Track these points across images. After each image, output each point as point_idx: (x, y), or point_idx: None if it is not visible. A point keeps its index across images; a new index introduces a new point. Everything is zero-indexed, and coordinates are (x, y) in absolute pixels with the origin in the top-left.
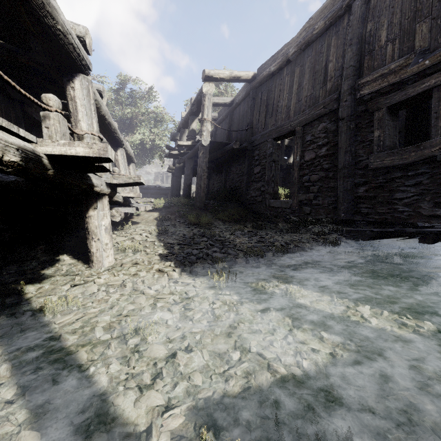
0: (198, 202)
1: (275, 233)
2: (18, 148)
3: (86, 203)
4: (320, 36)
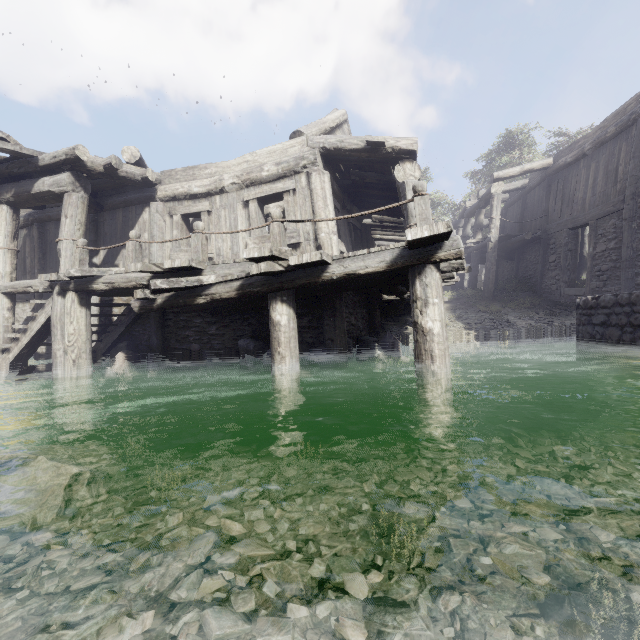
0: (486, 293)
1: (568, 319)
2: None
3: None
4: (613, 138)
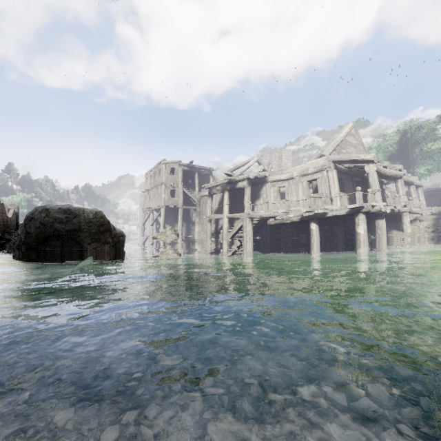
0: None
1: None
2: (397, 210)
3: (401, 215)
4: None
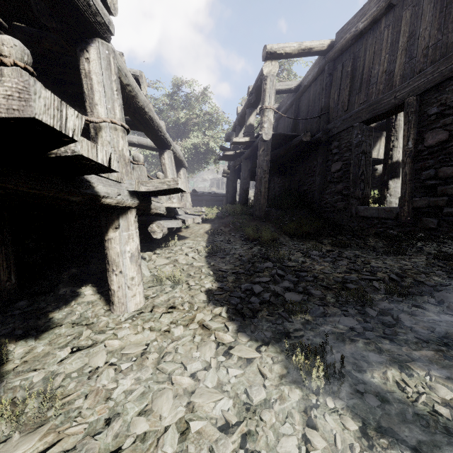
0: (257, 211)
1: (367, 253)
2: None
3: (105, 221)
4: None
